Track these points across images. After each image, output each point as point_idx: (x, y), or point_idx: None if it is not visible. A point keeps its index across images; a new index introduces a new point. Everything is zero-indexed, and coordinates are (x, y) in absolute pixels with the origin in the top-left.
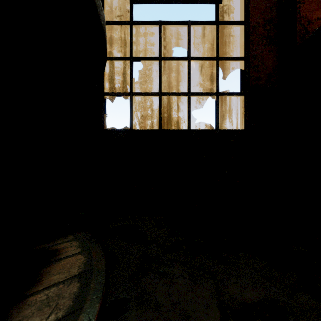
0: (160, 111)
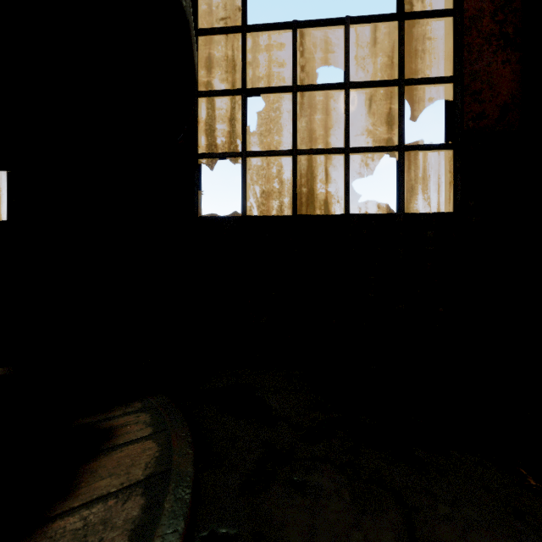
0: (294, 182)
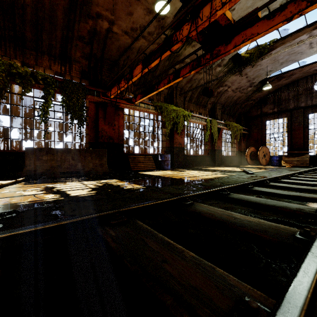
0: None
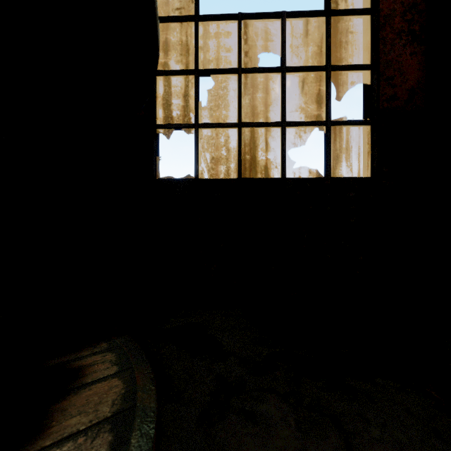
0: (239, 150)
